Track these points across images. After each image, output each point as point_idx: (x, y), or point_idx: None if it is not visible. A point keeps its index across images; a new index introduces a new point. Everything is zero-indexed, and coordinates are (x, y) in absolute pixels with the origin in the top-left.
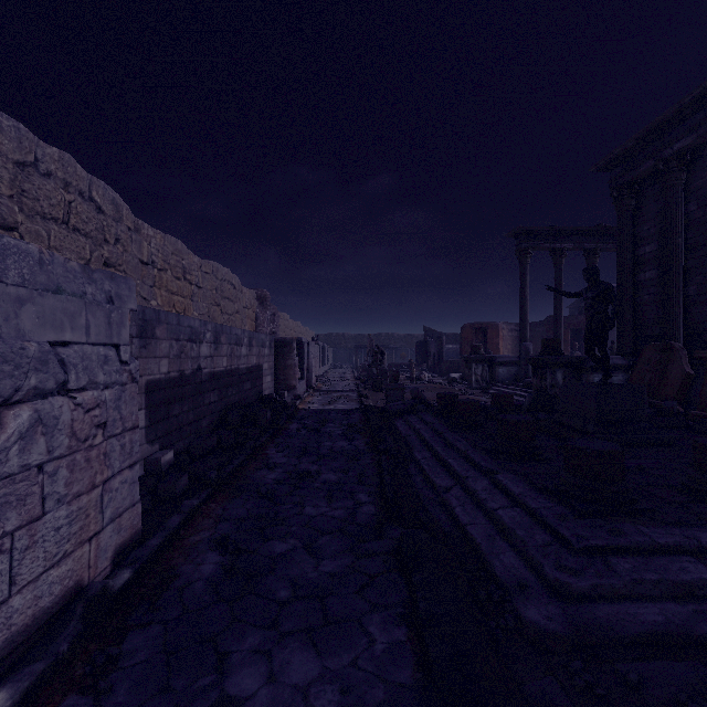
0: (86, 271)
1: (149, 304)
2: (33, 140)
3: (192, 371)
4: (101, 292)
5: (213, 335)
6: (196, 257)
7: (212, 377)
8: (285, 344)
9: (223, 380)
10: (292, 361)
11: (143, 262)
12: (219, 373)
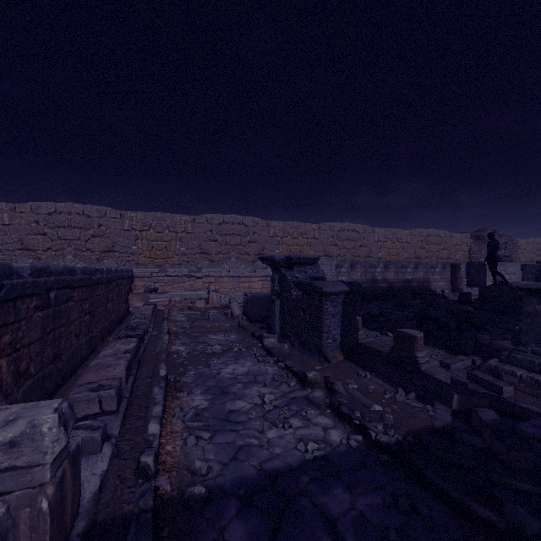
0: (328, 260)
1: (378, 255)
2: (341, 224)
3: (371, 276)
4: (330, 263)
5: (384, 265)
6: (406, 231)
7: (383, 279)
8: (456, 266)
9: (391, 280)
10: (459, 275)
11: (375, 241)
12: (388, 278)
